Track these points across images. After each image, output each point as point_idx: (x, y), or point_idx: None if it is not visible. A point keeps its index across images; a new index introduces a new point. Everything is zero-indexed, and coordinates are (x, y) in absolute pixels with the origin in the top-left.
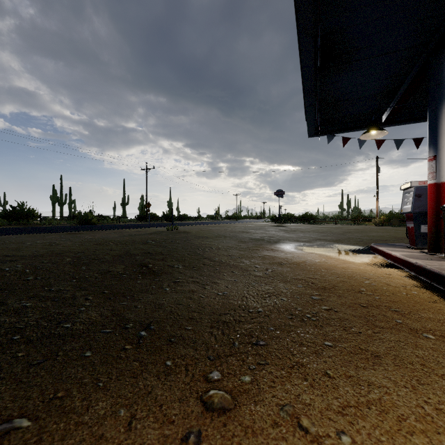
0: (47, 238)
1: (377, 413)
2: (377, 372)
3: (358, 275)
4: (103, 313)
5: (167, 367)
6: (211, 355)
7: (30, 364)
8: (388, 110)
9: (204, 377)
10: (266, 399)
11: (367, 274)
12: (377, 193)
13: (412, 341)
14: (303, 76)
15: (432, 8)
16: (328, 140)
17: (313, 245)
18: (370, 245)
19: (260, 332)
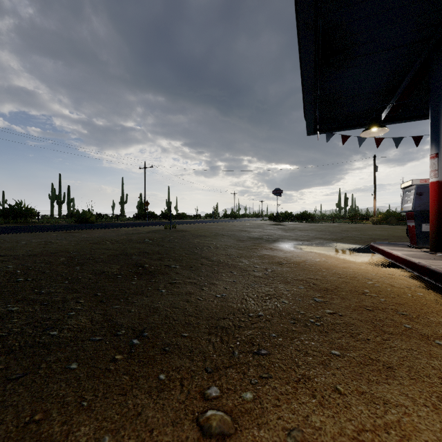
0: (43, 237)
1: (398, 439)
2: (392, 387)
3: (360, 275)
4: (94, 318)
5: (160, 382)
6: (209, 367)
7: (8, 379)
8: (387, 107)
9: (200, 393)
10: (271, 421)
11: (369, 274)
12: (375, 192)
13: (425, 349)
14: (303, 73)
15: (435, 2)
16: (327, 138)
17: (312, 244)
18: (369, 244)
19: (261, 338)
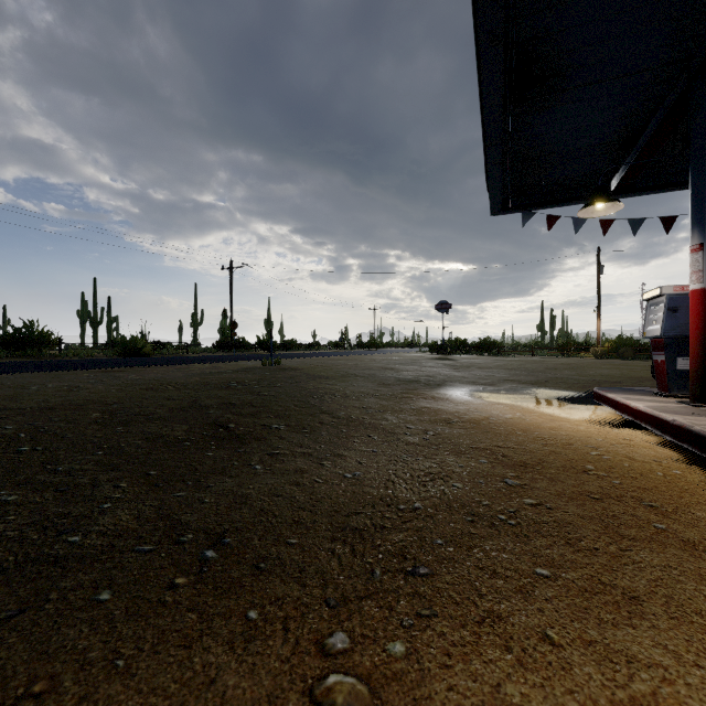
0: (66, 379)
1: None
2: (640, 632)
3: (578, 442)
4: (142, 513)
5: (249, 623)
6: (332, 597)
7: None
8: (621, 170)
9: (317, 644)
10: (437, 695)
11: (593, 439)
12: (599, 307)
13: (692, 566)
14: (484, 114)
15: None
16: (523, 220)
17: (499, 390)
18: (591, 390)
19: (419, 548)
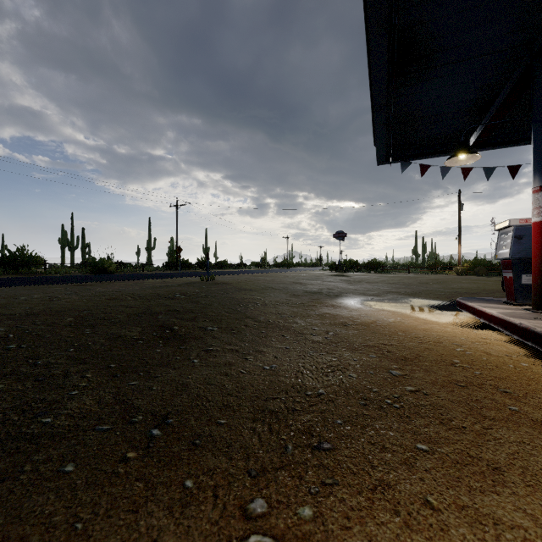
0: (48, 291)
1: None
2: (503, 498)
3: (446, 340)
4: (102, 399)
5: (185, 491)
6: (253, 468)
7: None
8: (478, 130)
9: (241, 509)
10: None
11: (457, 338)
12: (460, 235)
13: (541, 441)
14: (373, 85)
15: None
16: (402, 169)
17: (383, 300)
18: (454, 300)
19: (323, 427)
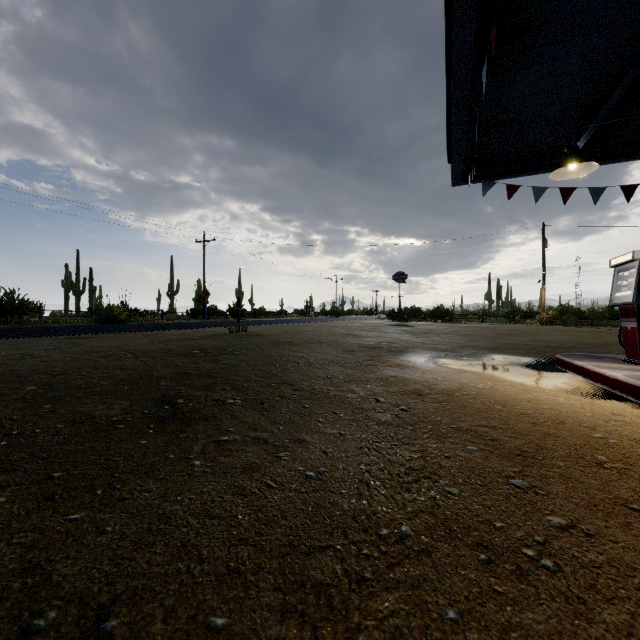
0: (23, 347)
1: None
2: None
3: (569, 419)
4: None
5: None
6: None
7: None
8: (582, 139)
9: None
10: None
11: (582, 415)
12: (544, 277)
13: None
14: (453, 72)
15: None
16: (483, 190)
17: (461, 357)
18: (549, 356)
19: (422, 632)
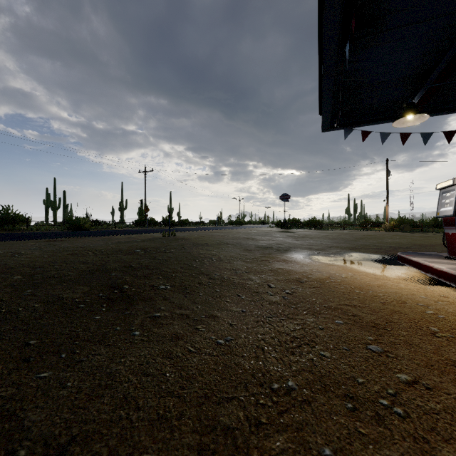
0: (14, 247)
1: None
2: None
3: (409, 300)
4: None
5: None
6: None
7: None
8: (416, 98)
9: None
10: None
11: (418, 297)
12: (387, 197)
13: None
14: (323, 49)
15: None
16: (345, 135)
17: (329, 254)
18: (392, 254)
19: None
